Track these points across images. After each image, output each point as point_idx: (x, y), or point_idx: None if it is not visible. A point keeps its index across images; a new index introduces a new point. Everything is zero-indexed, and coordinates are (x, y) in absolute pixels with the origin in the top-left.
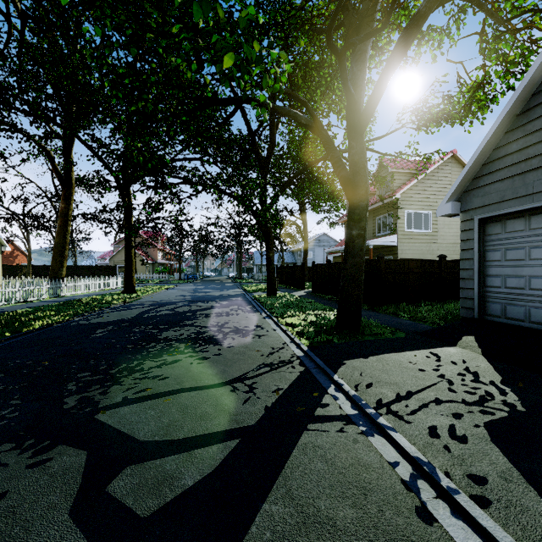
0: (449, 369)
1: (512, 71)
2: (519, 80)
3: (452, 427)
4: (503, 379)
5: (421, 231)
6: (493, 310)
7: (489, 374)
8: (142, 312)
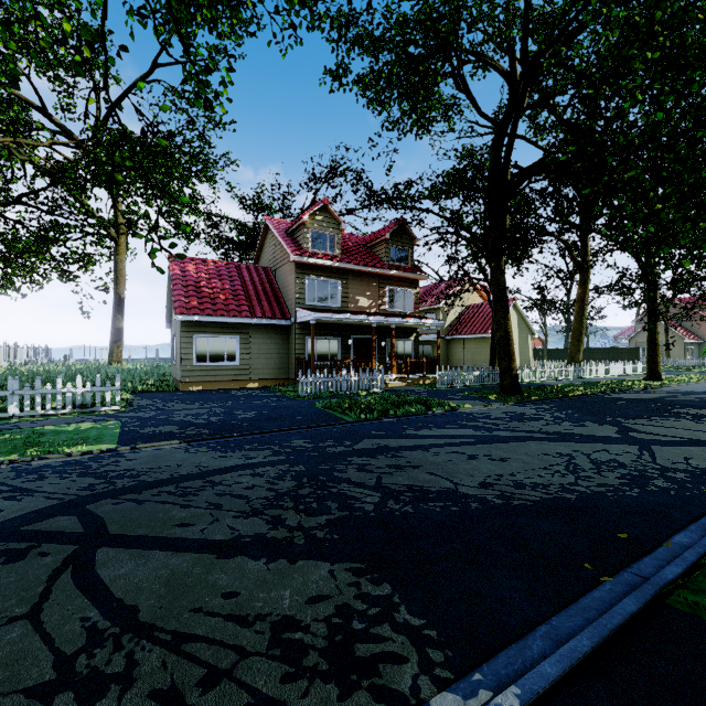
0: None
1: None
2: None
3: None
4: None
5: None
6: None
7: None
8: (662, 396)
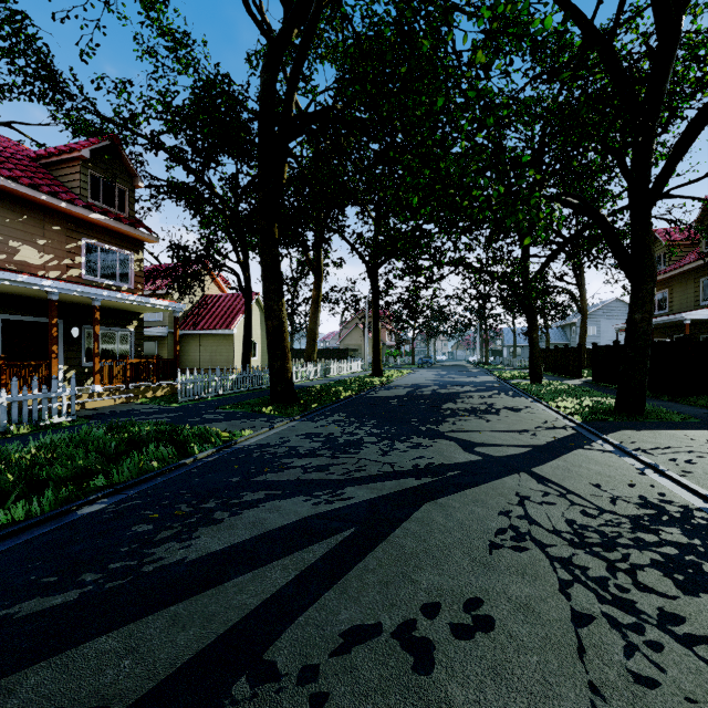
0: None
1: None
2: None
3: (690, 460)
4: None
5: None
6: None
7: None
8: (408, 391)
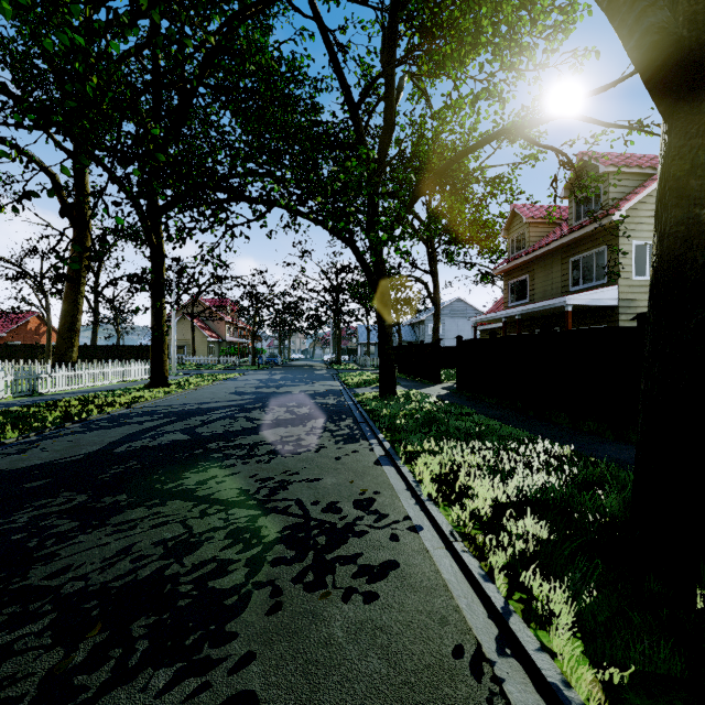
0: None
1: None
2: None
3: None
4: None
5: None
6: None
7: None
8: (128, 435)
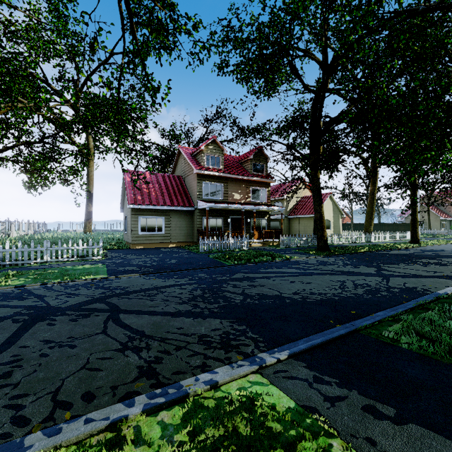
0: None
1: None
2: None
3: None
4: None
5: None
6: None
7: None
8: (414, 252)
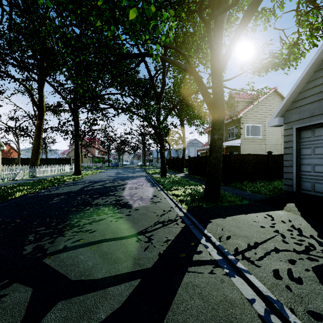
0: (281, 226)
1: (315, 35)
2: (319, 41)
3: (290, 270)
4: (319, 234)
5: (255, 137)
6: (306, 186)
7: (309, 230)
8: (84, 186)
